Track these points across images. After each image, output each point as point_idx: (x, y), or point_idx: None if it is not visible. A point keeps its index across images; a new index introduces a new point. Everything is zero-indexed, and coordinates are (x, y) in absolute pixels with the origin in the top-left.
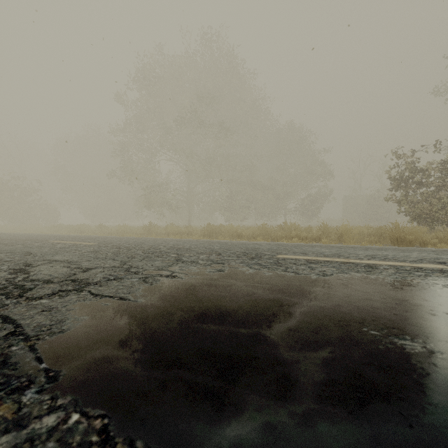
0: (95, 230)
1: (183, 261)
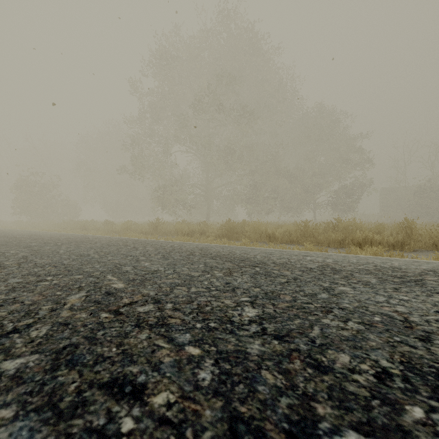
0: (100, 227)
1: None
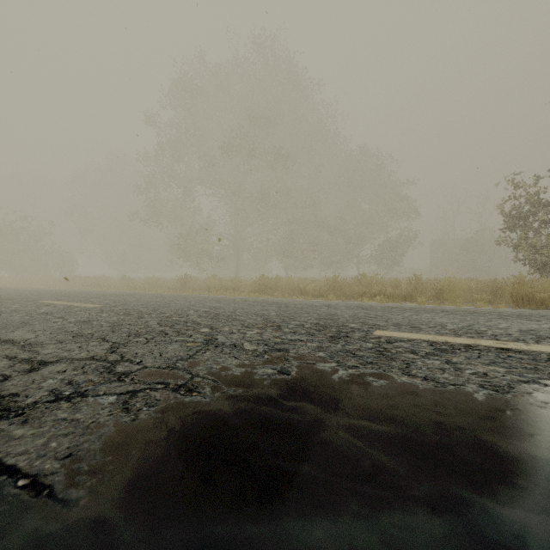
0: (117, 284)
1: (216, 344)
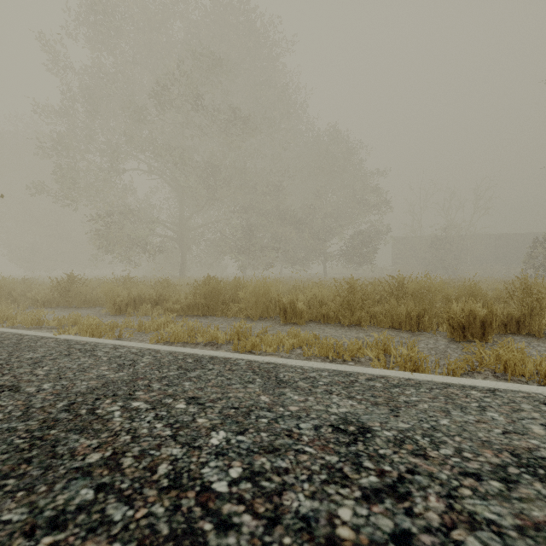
0: None
1: None
